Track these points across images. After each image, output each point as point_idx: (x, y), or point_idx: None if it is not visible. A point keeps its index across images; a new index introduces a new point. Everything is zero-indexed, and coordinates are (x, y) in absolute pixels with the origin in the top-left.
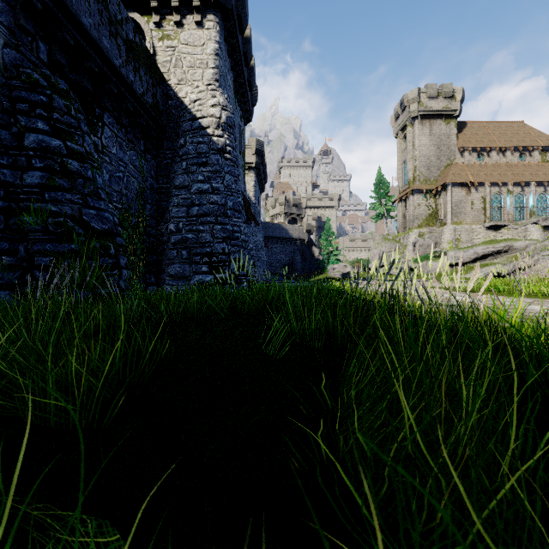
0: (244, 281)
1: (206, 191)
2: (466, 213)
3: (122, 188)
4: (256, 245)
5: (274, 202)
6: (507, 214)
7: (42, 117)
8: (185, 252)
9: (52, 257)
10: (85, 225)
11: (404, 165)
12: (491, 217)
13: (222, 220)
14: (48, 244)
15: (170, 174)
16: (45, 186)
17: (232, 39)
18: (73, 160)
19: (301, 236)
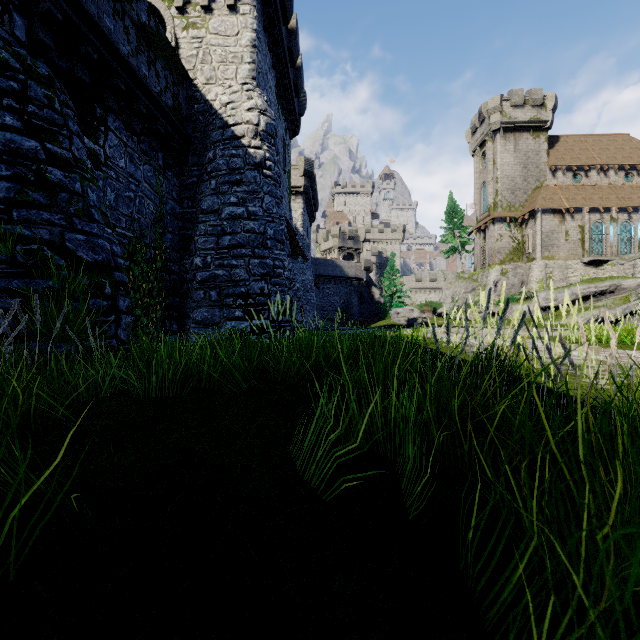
0: (289, 329)
1: (240, 216)
2: (559, 245)
3: (133, 211)
4: (304, 285)
5: (326, 235)
6: (610, 246)
7: (12, 109)
8: (214, 293)
9: (21, 298)
10: (69, 254)
11: (483, 189)
12: (591, 250)
13: (260, 252)
14: (15, 281)
15: (196, 196)
16: (12, 202)
17: (274, 28)
18: (54, 168)
19: (358, 274)
